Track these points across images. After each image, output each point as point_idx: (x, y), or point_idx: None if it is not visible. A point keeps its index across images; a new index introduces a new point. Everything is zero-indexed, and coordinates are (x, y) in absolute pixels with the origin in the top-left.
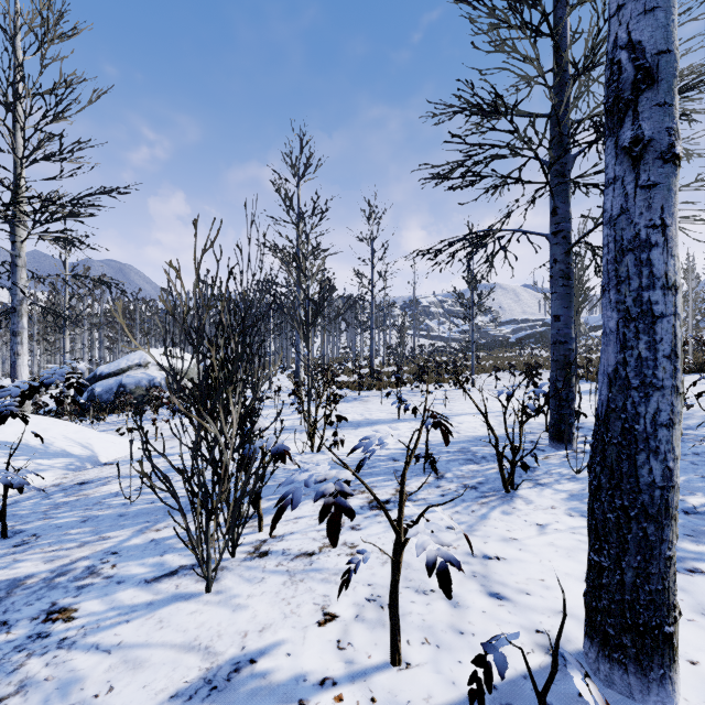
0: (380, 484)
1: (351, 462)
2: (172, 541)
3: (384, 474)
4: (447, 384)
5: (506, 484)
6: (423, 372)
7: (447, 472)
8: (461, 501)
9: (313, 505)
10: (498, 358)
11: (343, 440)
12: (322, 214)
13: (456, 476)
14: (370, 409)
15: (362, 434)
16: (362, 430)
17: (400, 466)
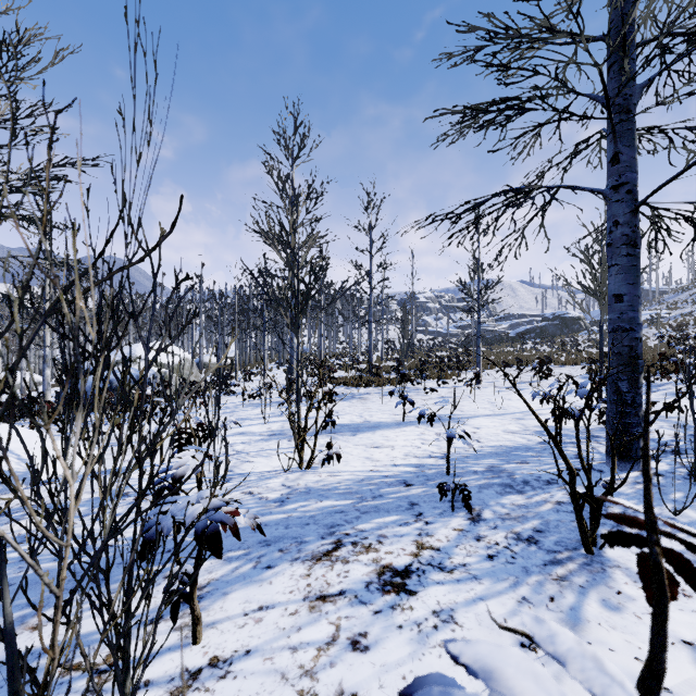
0: (392, 531)
1: (350, 486)
2: (43, 661)
3: (396, 510)
4: (451, 381)
5: (588, 540)
6: (426, 368)
7: (484, 507)
8: (523, 573)
9: (291, 575)
10: (500, 353)
11: (339, 454)
12: (317, 197)
13: (499, 516)
14: (370, 408)
15: (363, 442)
16: (362, 436)
17: (416, 495)
